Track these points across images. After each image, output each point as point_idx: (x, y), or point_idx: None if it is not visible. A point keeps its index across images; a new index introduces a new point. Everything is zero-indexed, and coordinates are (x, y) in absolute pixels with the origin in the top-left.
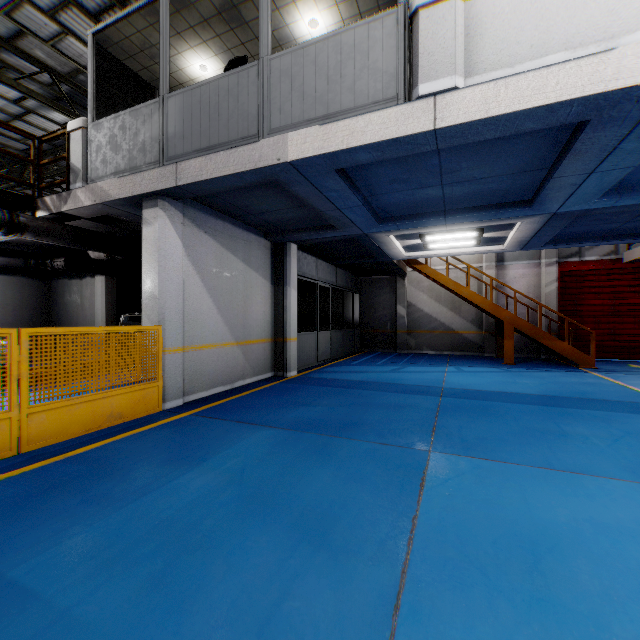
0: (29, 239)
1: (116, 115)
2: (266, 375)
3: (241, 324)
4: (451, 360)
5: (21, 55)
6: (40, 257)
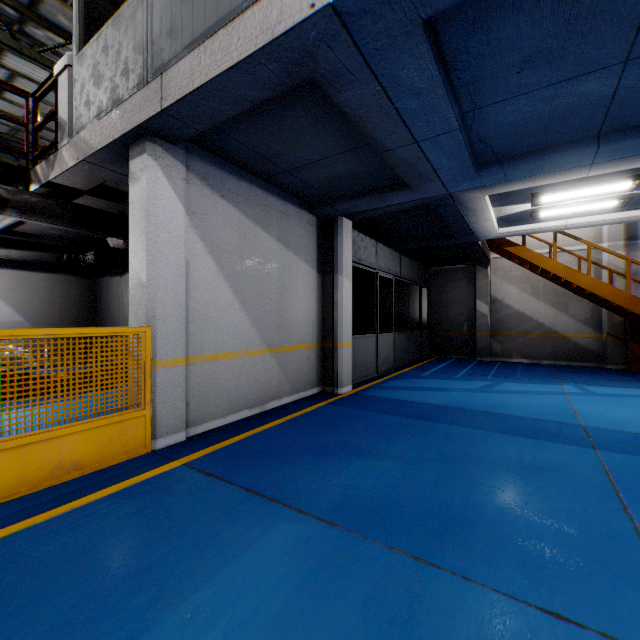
0: (15, 218)
1: (98, 34)
2: (310, 391)
3: (275, 324)
4: (560, 373)
5: (44, 25)
6: (73, 251)
